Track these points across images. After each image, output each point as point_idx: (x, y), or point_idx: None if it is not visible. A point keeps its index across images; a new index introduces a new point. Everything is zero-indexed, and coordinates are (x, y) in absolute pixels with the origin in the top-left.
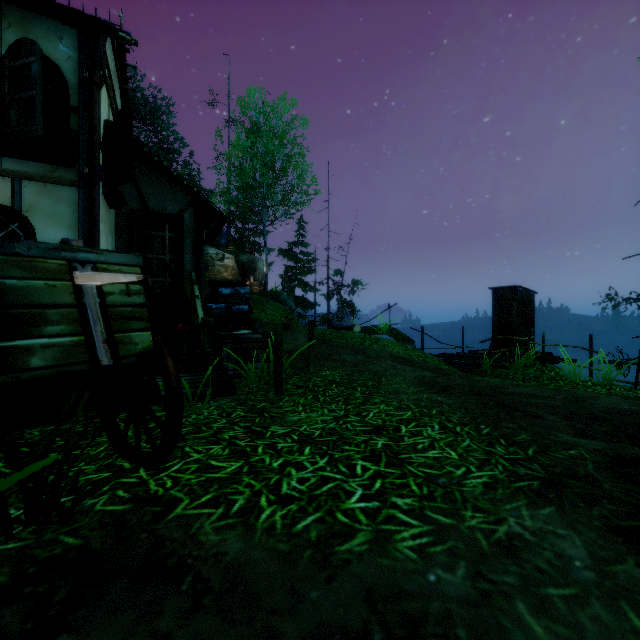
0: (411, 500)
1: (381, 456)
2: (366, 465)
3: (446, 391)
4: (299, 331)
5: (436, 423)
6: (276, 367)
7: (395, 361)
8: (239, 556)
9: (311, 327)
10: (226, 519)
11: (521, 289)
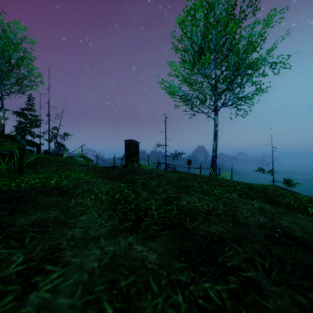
0: (68, 180)
1: (63, 177)
2: (57, 178)
3: (94, 169)
4: (30, 155)
5: (84, 173)
6: (20, 163)
7: (80, 165)
8: (17, 189)
9: (38, 149)
10: (10, 187)
11: (134, 141)
